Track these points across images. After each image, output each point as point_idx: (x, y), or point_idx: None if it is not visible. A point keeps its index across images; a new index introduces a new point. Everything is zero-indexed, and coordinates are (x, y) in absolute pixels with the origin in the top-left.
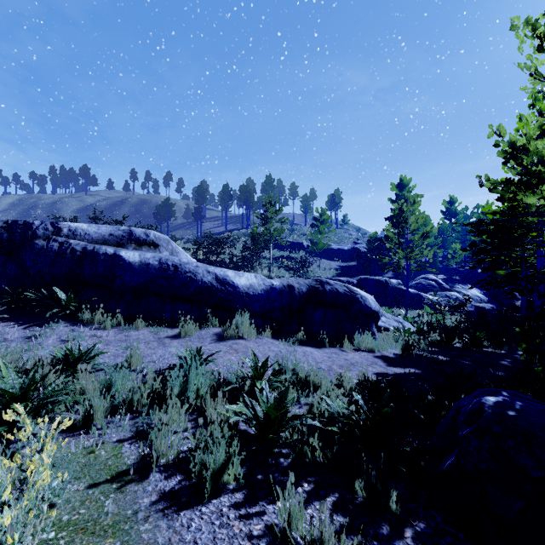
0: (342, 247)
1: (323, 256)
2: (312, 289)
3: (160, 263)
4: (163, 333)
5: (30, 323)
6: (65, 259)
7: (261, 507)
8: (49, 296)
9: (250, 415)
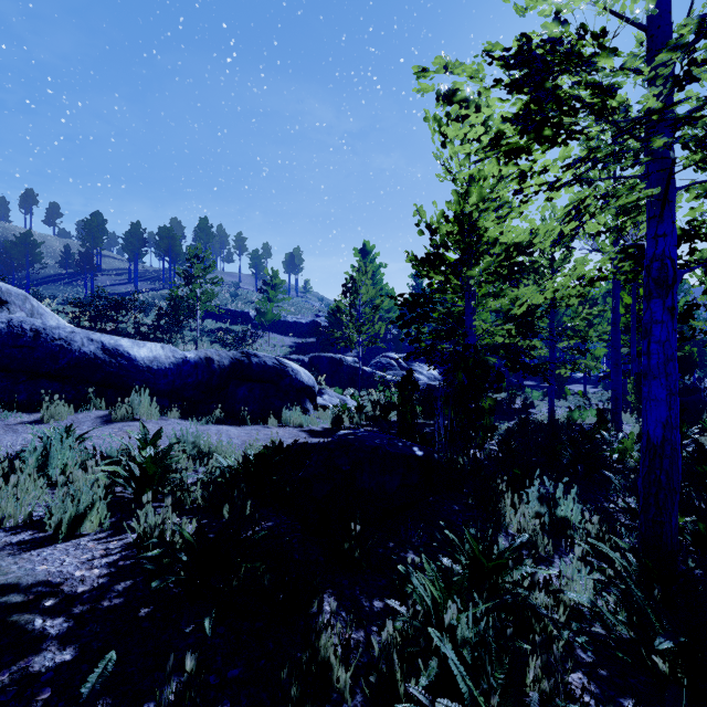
0: (300, 320)
1: (275, 330)
2: (237, 363)
3: (10, 326)
4: (15, 419)
5: None
6: None
7: (125, 536)
8: None
9: (126, 474)
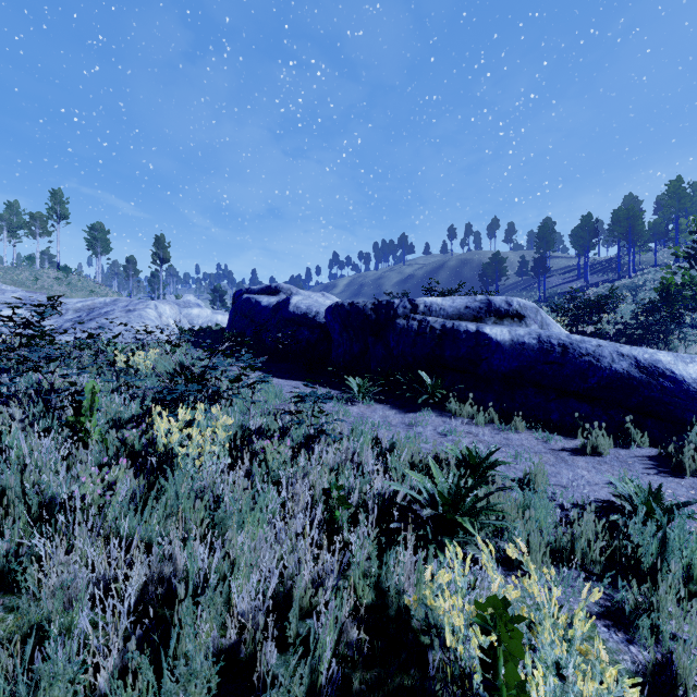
0: None
1: None
2: None
3: (539, 342)
4: (555, 442)
5: (402, 407)
6: (425, 339)
7: None
8: (414, 380)
9: None
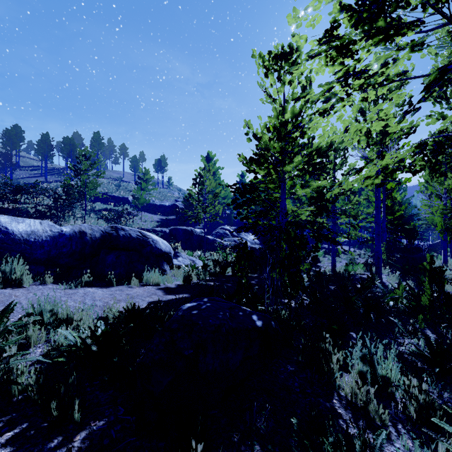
0: (164, 203)
1: (147, 210)
2: (107, 235)
3: None
4: None
5: None
6: None
7: None
8: None
9: None
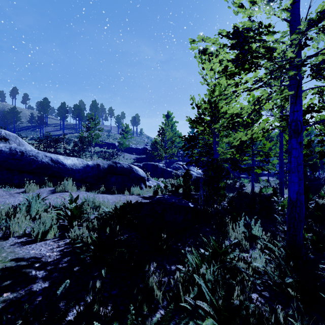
0: (138, 147)
1: (127, 152)
2: (110, 166)
3: (10, 150)
4: (13, 191)
5: None
6: None
7: (65, 240)
8: None
9: (64, 214)
